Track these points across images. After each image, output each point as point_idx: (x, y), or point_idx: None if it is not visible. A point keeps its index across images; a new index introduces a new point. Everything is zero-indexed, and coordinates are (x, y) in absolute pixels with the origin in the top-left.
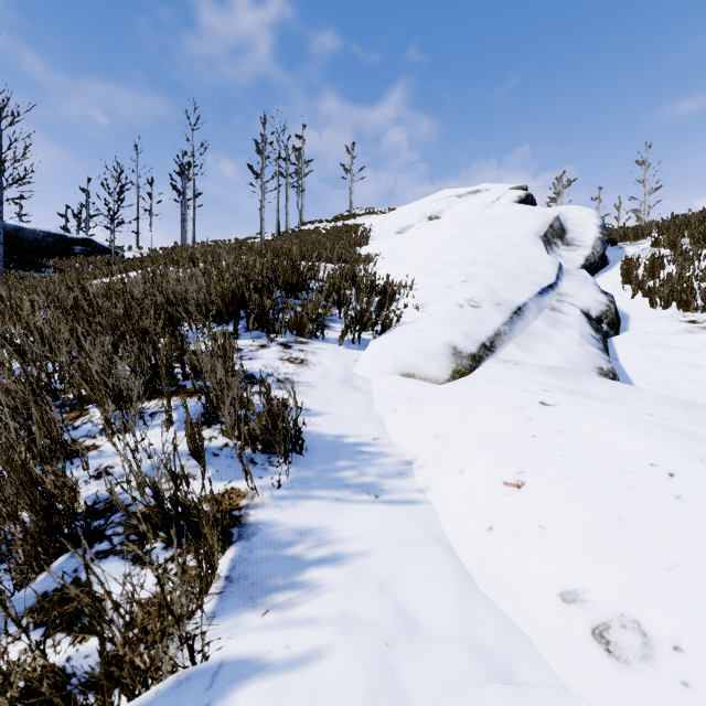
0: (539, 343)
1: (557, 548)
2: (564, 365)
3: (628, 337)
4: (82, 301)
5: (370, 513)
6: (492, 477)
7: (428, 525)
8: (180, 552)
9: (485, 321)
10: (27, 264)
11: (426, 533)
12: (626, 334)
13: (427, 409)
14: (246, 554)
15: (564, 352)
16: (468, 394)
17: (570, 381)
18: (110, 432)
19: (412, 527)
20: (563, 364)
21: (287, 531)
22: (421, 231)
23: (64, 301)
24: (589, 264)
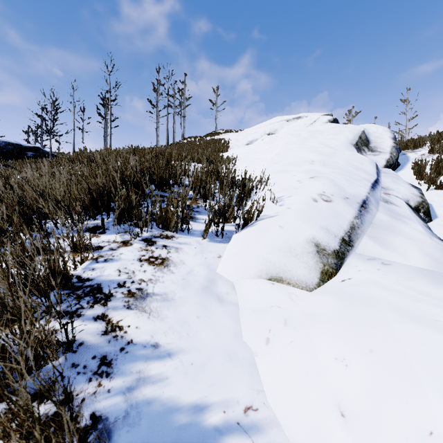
0: (393, 236)
1: None
2: (429, 263)
3: (440, 223)
4: None
5: None
6: None
7: None
8: None
9: (339, 215)
10: None
11: None
12: (437, 221)
13: (310, 343)
14: None
15: (422, 247)
16: (375, 337)
17: None
18: None
19: None
20: (428, 262)
21: None
22: (265, 141)
23: None
24: (389, 164)
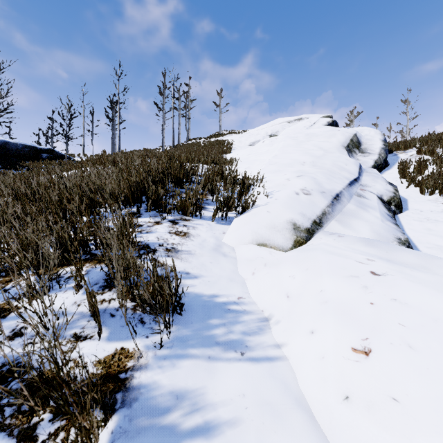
0: (354, 220)
1: (417, 428)
2: (373, 237)
3: (408, 214)
4: (26, 190)
5: (237, 372)
6: (341, 342)
7: (287, 385)
8: (65, 424)
9: (315, 204)
10: (10, 165)
11: (286, 394)
12: (407, 212)
13: (278, 273)
14: (126, 424)
15: (372, 227)
16: (310, 263)
17: (384, 250)
18: (32, 295)
19: (273, 388)
20: (372, 236)
21: (165, 394)
22: (266, 143)
23: (17, 190)
24: (377, 165)
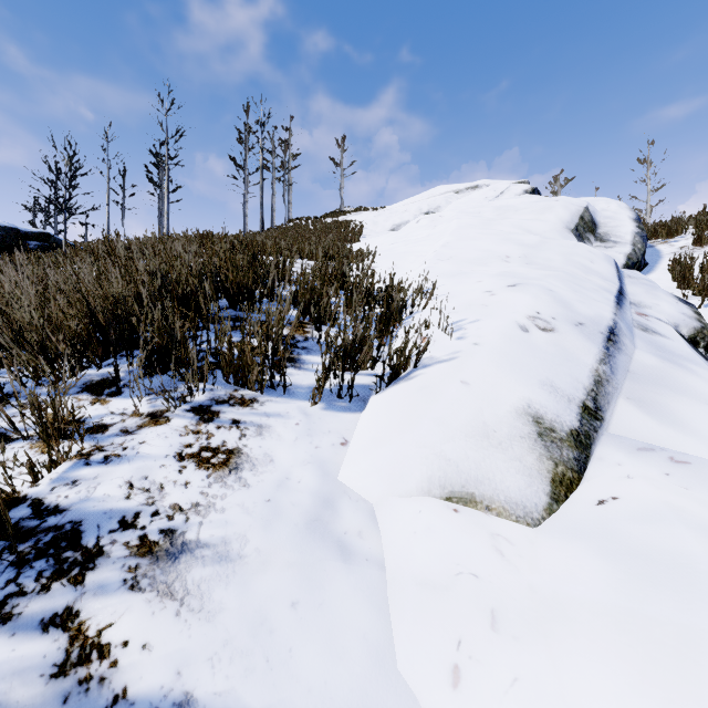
0: (675, 399)
1: None
2: None
3: None
4: None
5: None
6: None
7: None
8: None
9: (572, 357)
10: None
11: None
12: None
13: (561, 689)
14: None
15: None
16: None
17: None
18: None
19: None
20: None
21: None
22: (422, 224)
23: None
24: (632, 263)
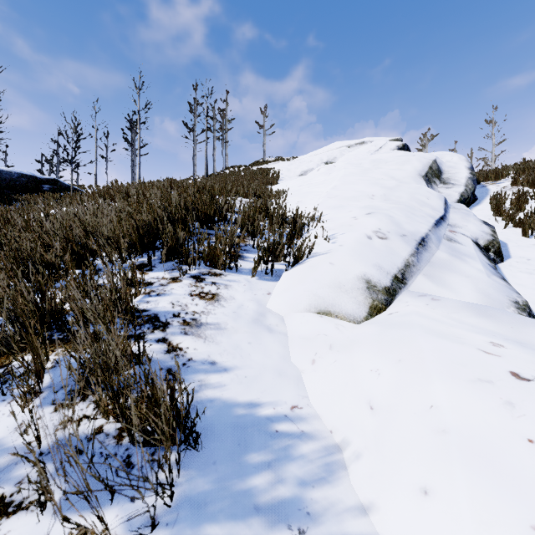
0: (449, 274)
1: None
2: (481, 300)
3: (512, 263)
4: None
5: None
6: (491, 530)
7: None
8: None
9: (394, 252)
10: (0, 198)
11: None
12: (510, 261)
13: (351, 362)
14: None
15: (476, 285)
16: (404, 350)
17: (506, 324)
18: None
19: None
20: (479, 298)
21: None
22: (321, 172)
23: None
24: (464, 199)
